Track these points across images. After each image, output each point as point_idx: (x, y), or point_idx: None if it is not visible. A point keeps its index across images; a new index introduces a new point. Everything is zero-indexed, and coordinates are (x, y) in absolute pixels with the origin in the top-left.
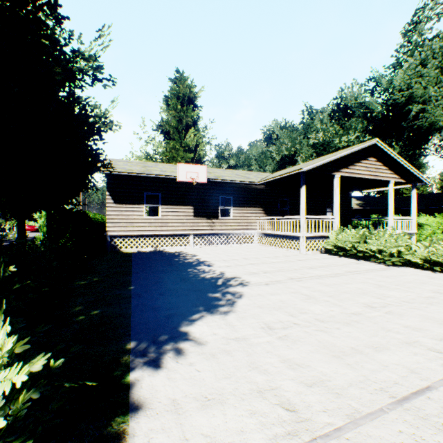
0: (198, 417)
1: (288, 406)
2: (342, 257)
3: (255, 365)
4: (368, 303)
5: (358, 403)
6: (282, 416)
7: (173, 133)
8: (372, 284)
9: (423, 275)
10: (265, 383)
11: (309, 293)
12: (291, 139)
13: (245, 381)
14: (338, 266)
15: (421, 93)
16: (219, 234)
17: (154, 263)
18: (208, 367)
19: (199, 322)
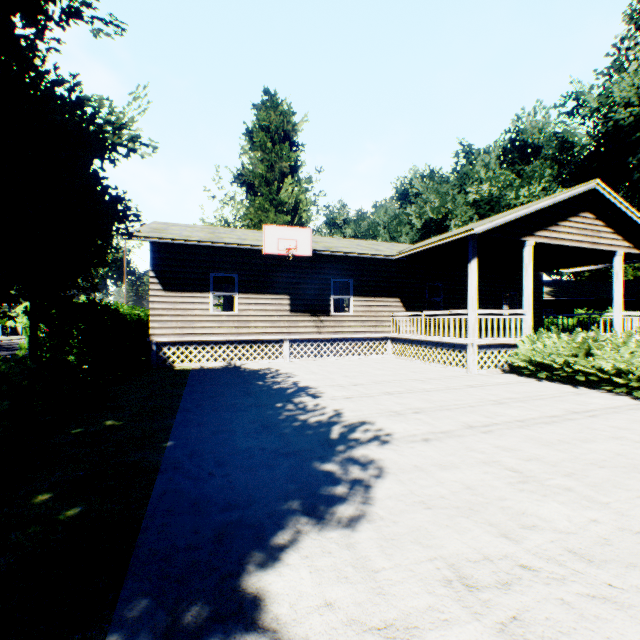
0: None
1: None
2: (544, 381)
3: None
4: None
5: None
6: None
7: (260, 185)
8: (638, 442)
9: None
10: None
11: (519, 466)
12: (438, 195)
13: None
14: (547, 399)
15: None
16: (330, 339)
17: (222, 390)
18: None
19: (290, 557)
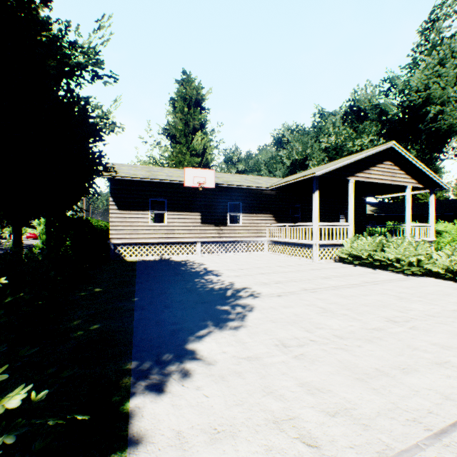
0: (206, 454)
1: (309, 441)
2: (357, 266)
3: (269, 390)
4: (390, 317)
5: (390, 437)
6: (302, 453)
7: (179, 136)
8: (392, 295)
9: (445, 286)
10: (282, 411)
11: (324, 306)
12: (302, 143)
13: (259, 409)
14: (354, 275)
15: (440, 93)
16: (227, 241)
17: (160, 272)
18: (217, 391)
19: (206, 339)
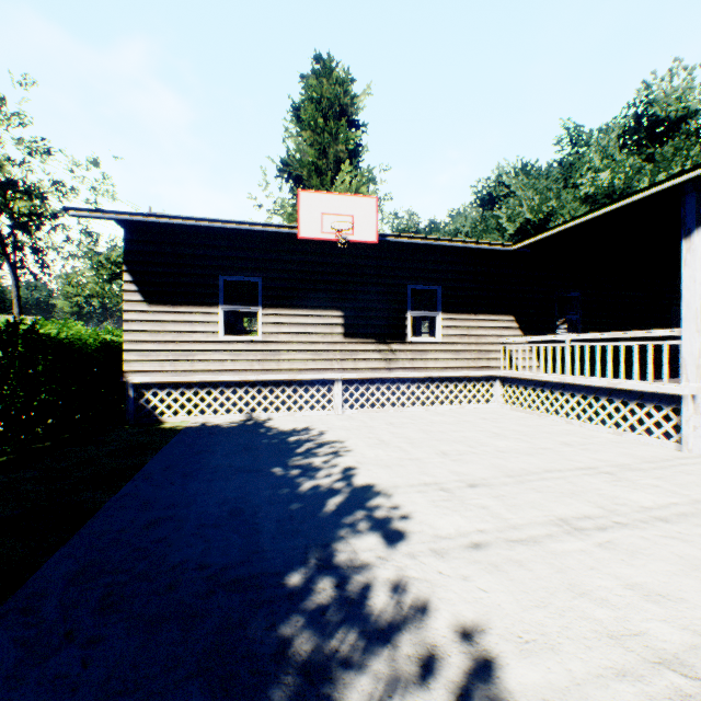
0: None
1: None
2: None
3: None
4: None
5: None
6: None
7: (309, 176)
8: None
9: None
10: None
11: None
12: (535, 193)
13: None
14: None
15: None
16: (406, 380)
17: (190, 495)
18: None
19: None
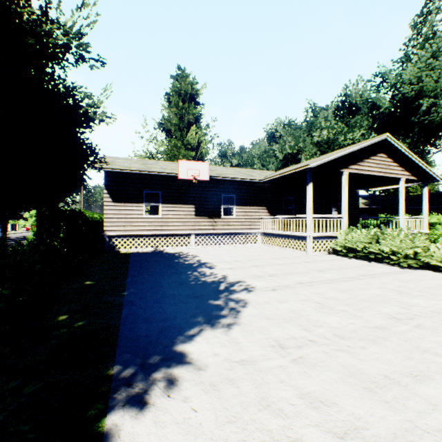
0: None
1: None
2: (352, 259)
3: (266, 402)
4: (392, 314)
5: None
6: None
7: (174, 131)
8: (391, 289)
9: None
10: (281, 431)
11: (322, 301)
12: (294, 137)
13: (255, 428)
14: (350, 268)
15: (432, 86)
16: (221, 234)
17: (153, 264)
18: (206, 404)
19: (197, 338)
